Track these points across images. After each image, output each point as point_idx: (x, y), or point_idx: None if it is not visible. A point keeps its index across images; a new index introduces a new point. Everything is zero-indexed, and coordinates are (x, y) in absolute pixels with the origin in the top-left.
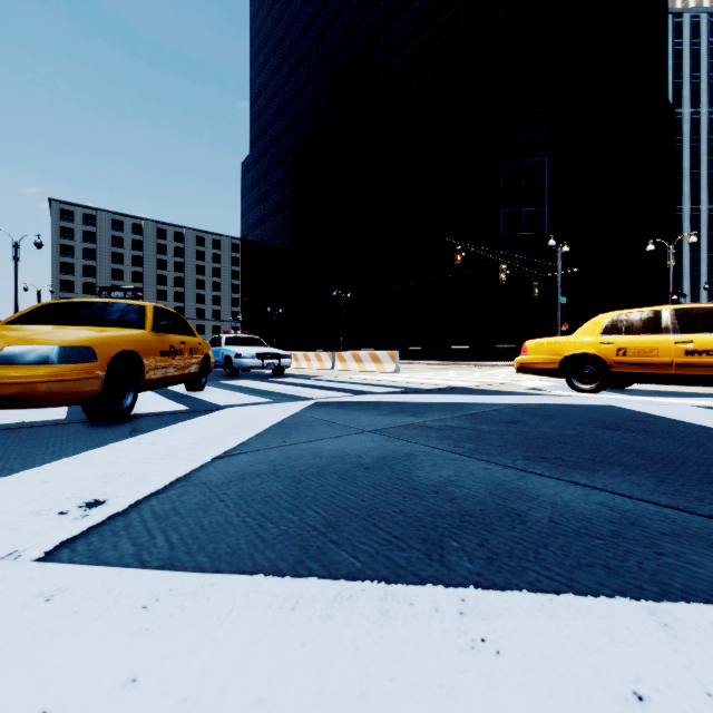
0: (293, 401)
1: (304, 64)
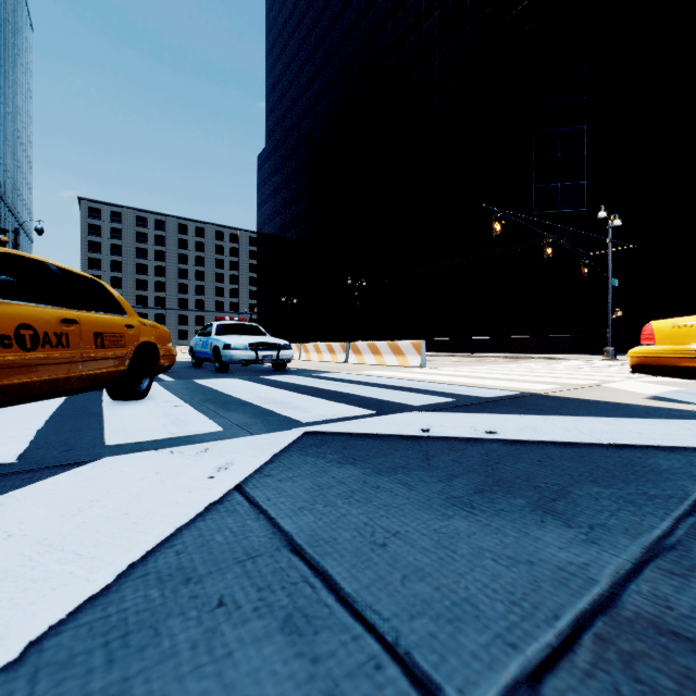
0: (260, 431)
1: (319, 50)
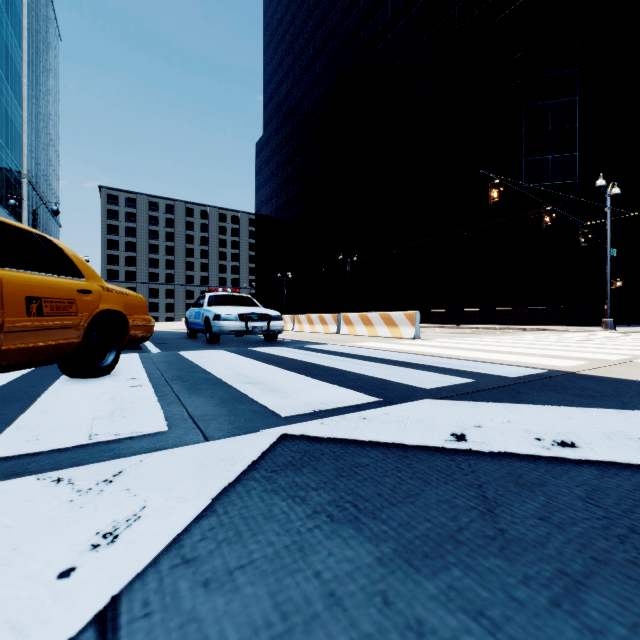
0: (217, 433)
1: (312, 41)
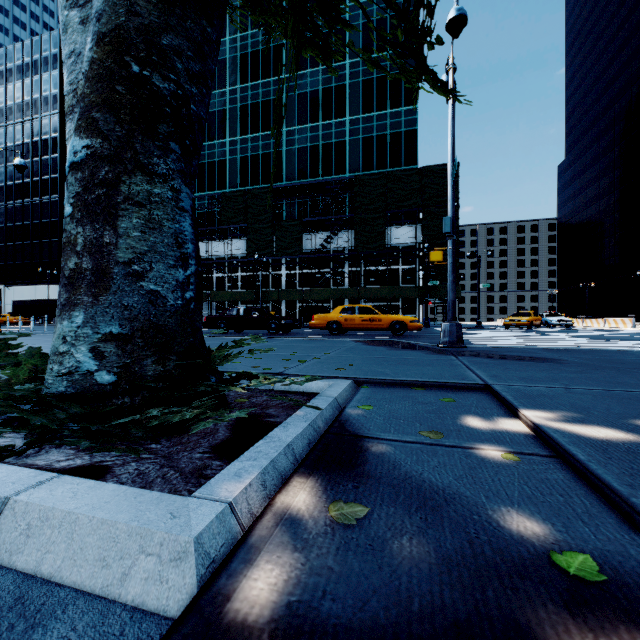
0: (560, 329)
1: (617, 80)
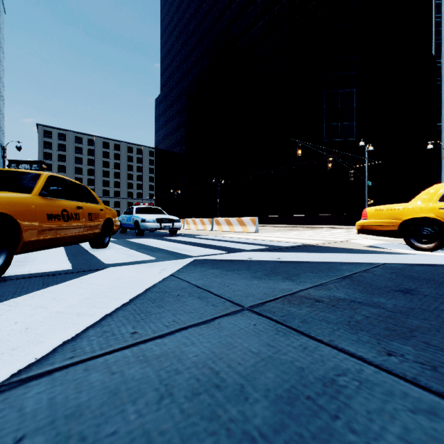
0: (174, 259)
1: (194, 34)
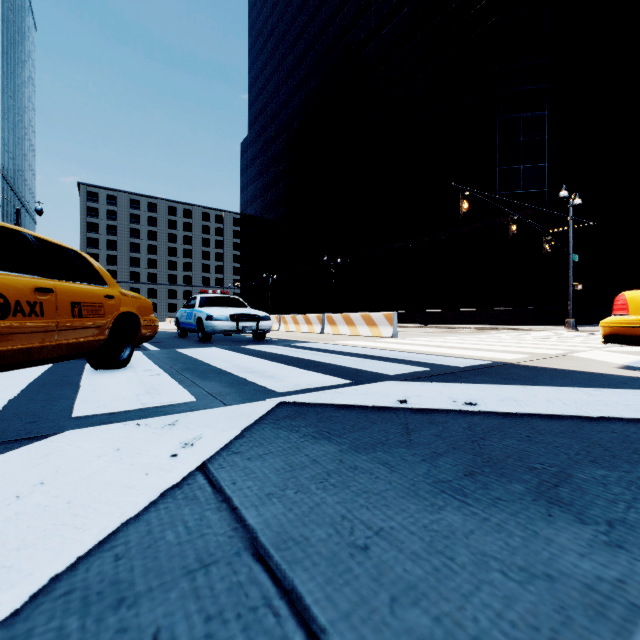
0: (233, 402)
1: (297, 45)
